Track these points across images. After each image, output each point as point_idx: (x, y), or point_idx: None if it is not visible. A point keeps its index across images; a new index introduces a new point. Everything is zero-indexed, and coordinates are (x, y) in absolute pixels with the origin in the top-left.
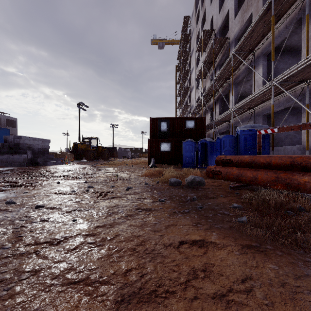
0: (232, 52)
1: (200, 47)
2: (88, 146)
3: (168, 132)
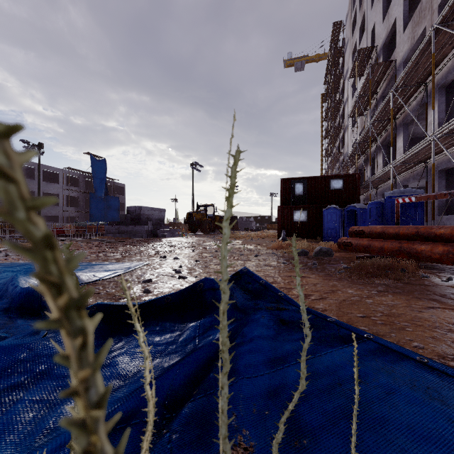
0: (391, 89)
1: (356, 71)
2: (204, 215)
3: (305, 197)
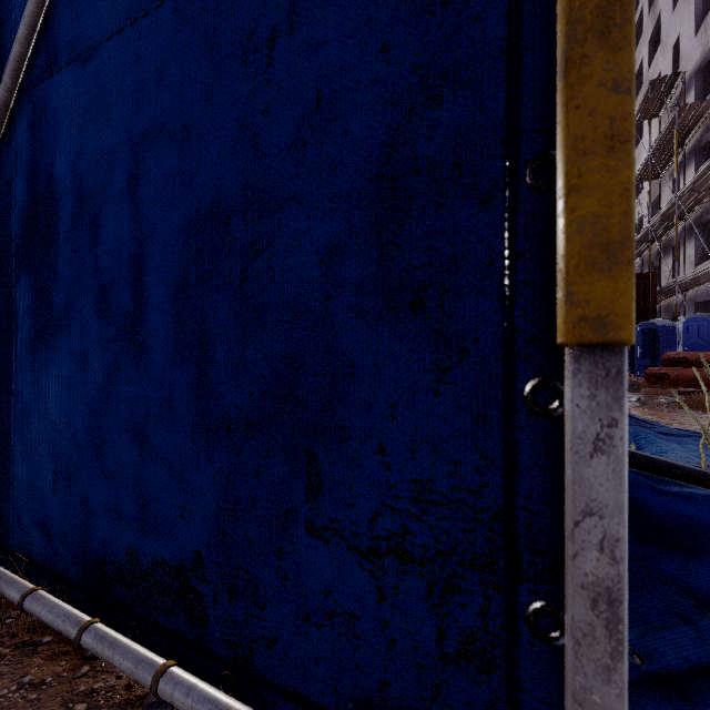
0: None
1: (645, 111)
2: None
3: None
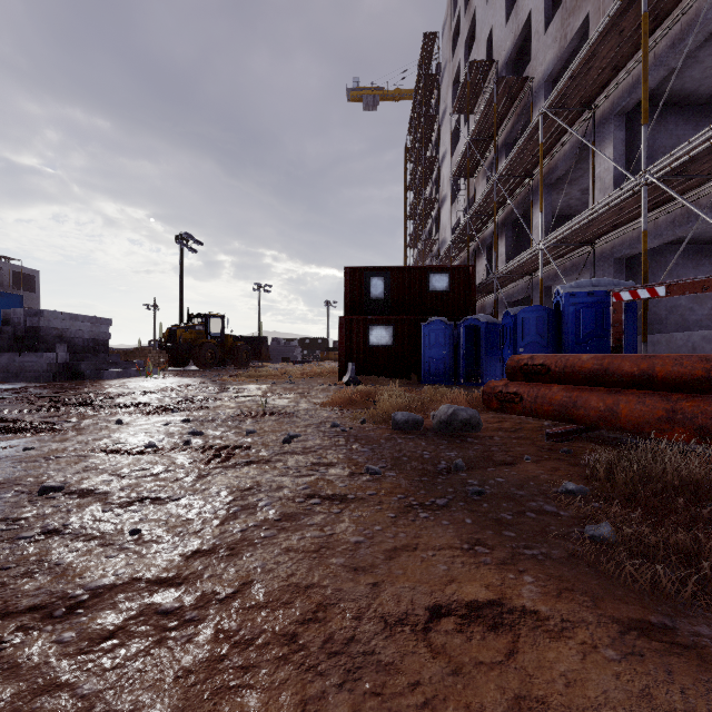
0: (541, 110)
1: (463, 102)
2: (202, 333)
3: (388, 302)
